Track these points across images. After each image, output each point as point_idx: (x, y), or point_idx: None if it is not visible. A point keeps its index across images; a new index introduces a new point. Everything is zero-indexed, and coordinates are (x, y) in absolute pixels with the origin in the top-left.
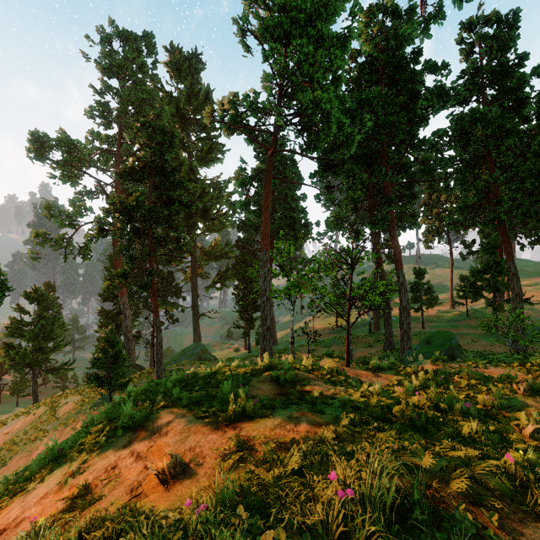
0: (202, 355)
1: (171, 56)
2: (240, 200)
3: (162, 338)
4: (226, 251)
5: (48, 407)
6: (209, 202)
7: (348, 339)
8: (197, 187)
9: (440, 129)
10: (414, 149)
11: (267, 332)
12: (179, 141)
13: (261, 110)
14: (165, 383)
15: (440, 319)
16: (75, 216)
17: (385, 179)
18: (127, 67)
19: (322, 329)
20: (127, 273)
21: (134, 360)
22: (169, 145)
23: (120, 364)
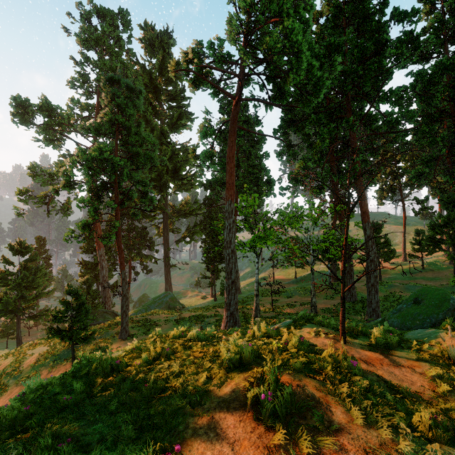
0: (171, 304)
1: (145, 33)
2: (204, 151)
3: (127, 290)
4: (194, 209)
5: (15, 358)
6: (179, 163)
7: (344, 305)
8: (167, 150)
9: (400, 87)
10: (379, 102)
11: (231, 285)
12: (152, 109)
13: (226, 60)
14: (88, 371)
15: (395, 271)
16: (56, 175)
17: (352, 129)
18: (104, 40)
19: (282, 279)
20: (91, 225)
21: (110, 307)
22: (136, 101)
23: (81, 317)
